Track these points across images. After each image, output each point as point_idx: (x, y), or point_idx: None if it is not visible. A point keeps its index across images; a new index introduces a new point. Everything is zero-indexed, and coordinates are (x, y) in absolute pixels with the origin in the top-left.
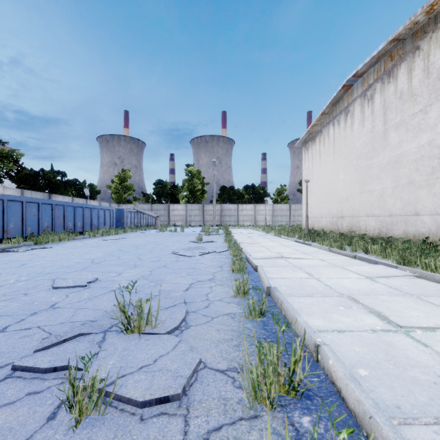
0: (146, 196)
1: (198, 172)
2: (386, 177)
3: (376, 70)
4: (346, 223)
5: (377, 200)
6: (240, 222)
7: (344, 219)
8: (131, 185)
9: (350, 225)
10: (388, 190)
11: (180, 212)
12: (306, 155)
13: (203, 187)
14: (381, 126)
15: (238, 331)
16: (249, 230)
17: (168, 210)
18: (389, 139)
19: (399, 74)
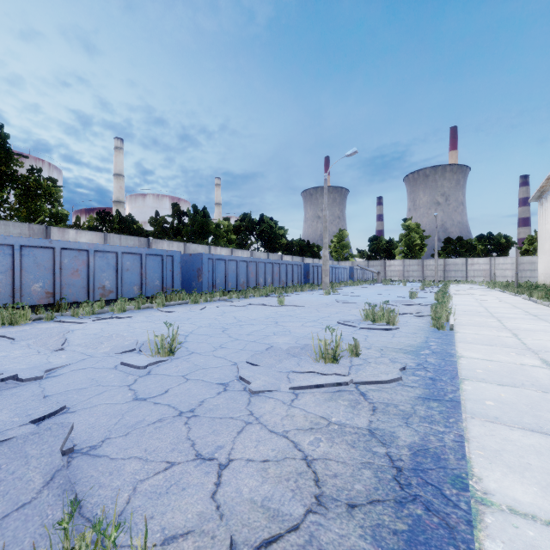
0: (360, 253)
1: (416, 226)
2: None
3: None
4: None
5: None
6: (470, 278)
7: None
8: (347, 243)
9: None
10: None
11: (397, 267)
12: (540, 210)
13: (422, 241)
14: None
15: None
16: (473, 286)
17: (384, 265)
18: None
19: None
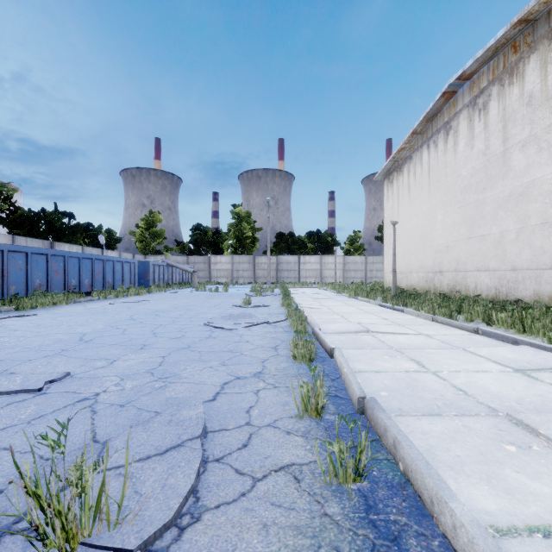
0: (180, 246)
1: (247, 215)
2: (507, 215)
3: (491, 68)
4: (447, 280)
5: (492, 248)
6: (302, 279)
7: (444, 275)
8: (162, 231)
9: (452, 282)
10: (510, 233)
11: (224, 265)
12: (389, 189)
13: (254, 233)
14: (500, 145)
15: (310, 534)
16: (313, 289)
17: (209, 263)
18: (511, 162)
19: (527, 71)
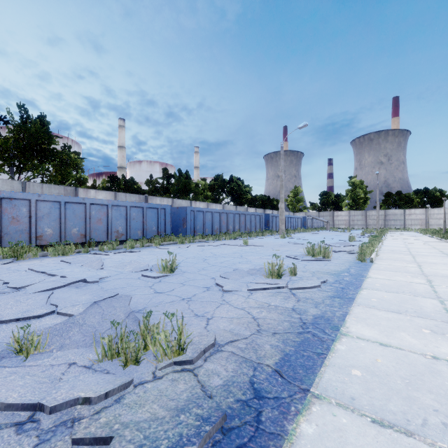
0: (313, 205)
1: (360, 183)
2: None
3: None
4: None
5: None
6: (407, 226)
7: None
8: (301, 197)
9: None
10: None
11: (343, 217)
12: None
13: (365, 195)
14: None
15: None
16: (409, 232)
17: (333, 216)
18: None
19: None
